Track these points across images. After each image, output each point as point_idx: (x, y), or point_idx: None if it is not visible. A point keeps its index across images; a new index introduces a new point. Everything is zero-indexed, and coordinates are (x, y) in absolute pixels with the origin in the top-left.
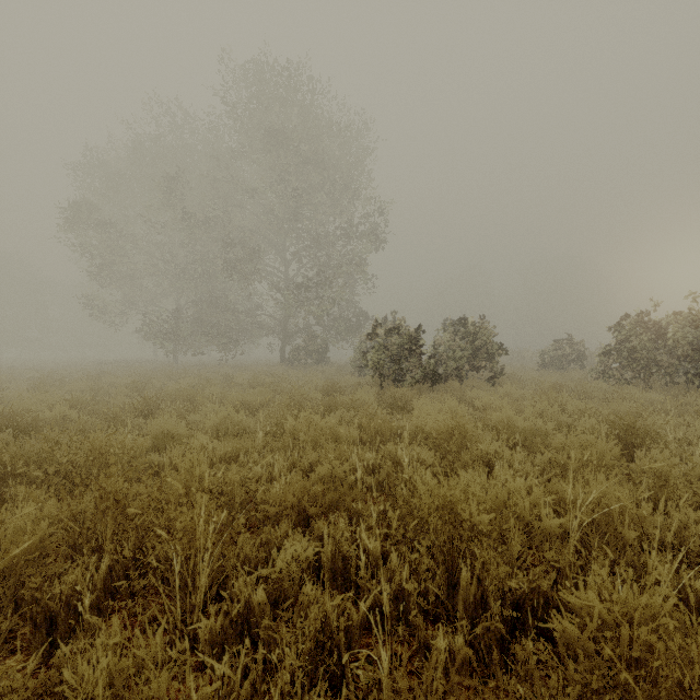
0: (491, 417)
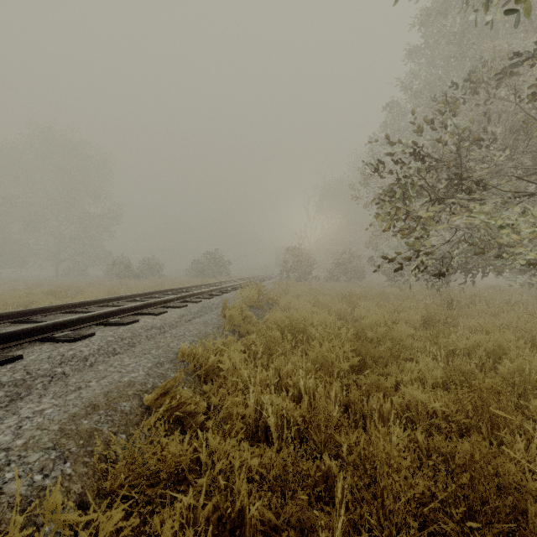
0: (143, 281)
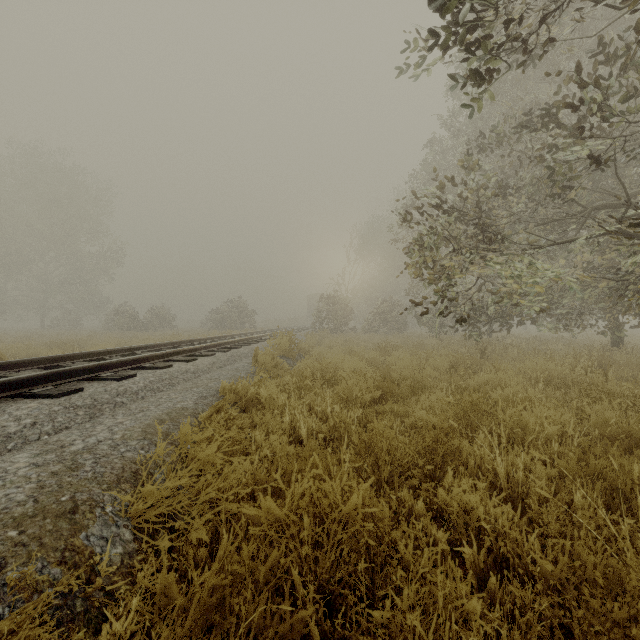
0: (153, 334)
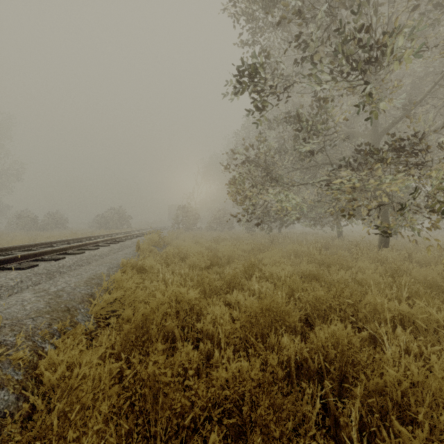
0: (52, 233)
